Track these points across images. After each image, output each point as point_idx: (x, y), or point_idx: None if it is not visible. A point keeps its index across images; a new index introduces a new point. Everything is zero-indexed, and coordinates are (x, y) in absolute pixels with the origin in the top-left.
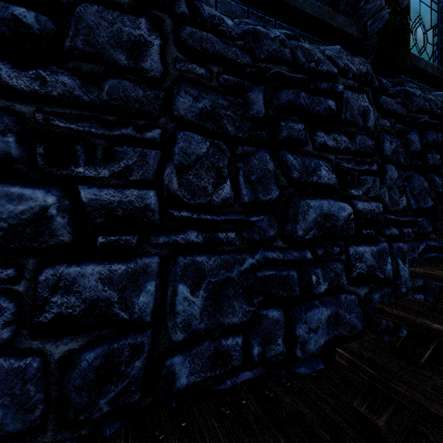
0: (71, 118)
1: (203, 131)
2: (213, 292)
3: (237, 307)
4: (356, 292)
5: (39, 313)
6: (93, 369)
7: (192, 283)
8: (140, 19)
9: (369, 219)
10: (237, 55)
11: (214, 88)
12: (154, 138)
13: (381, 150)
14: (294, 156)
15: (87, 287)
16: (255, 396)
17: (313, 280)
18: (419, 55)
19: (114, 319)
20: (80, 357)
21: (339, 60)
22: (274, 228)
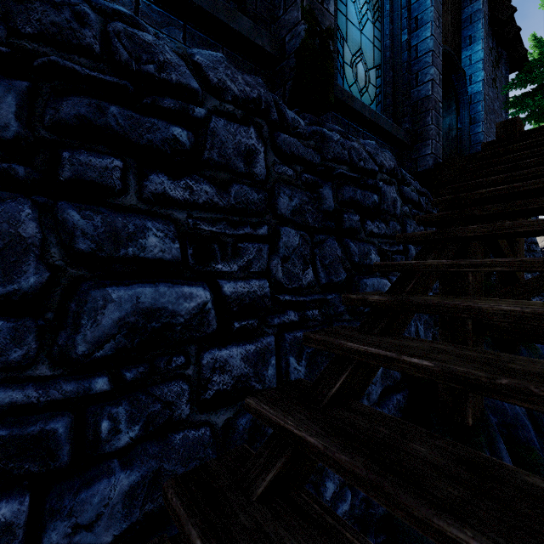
0: None
1: None
2: None
3: None
4: (210, 421)
5: None
6: None
7: None
8: None
9: (249, 305)
10: None
11: None
12: None
13: (274, 207)
14: (85, 213)
15: None
16: None
17: (102, 430)
18: (360, 94)
19: None
20: None
21: (211, 72)
22: (22, 344)
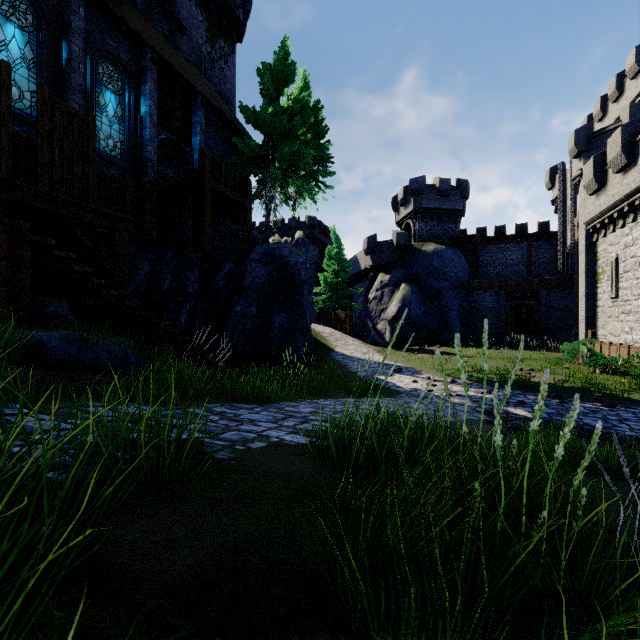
0: None
1: None
2: None
3: None
4: None
5: None
6: None
7: None
8: None
9: None
10: None
11: None
12: None
13: None
14: None
15: None
16: None
17: None
18: (110, 151)
19: None
20: None
21: None
22: None
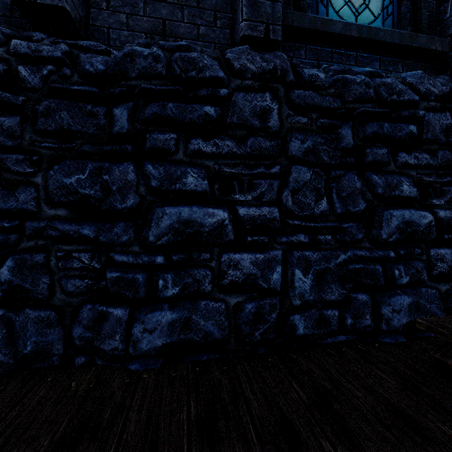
0: (231, 165)
1: (306, 163)
2: (317, 276)
3: (334, 289)
4: (436, 287)
5: (222, 279)
6: (251, 313)
7: (303, 269)
8: (266, 94)
9: None
10: (330, 102)
11: (313, 130)
12: (276, 173)
13: None
14: (378, 176)
15: (245, 266)
16: (351, 349)
17: (395, 274)
18: None
19: (258, 287)
20: (244, 306)
21: (420, 86)
22: (362, 232)
